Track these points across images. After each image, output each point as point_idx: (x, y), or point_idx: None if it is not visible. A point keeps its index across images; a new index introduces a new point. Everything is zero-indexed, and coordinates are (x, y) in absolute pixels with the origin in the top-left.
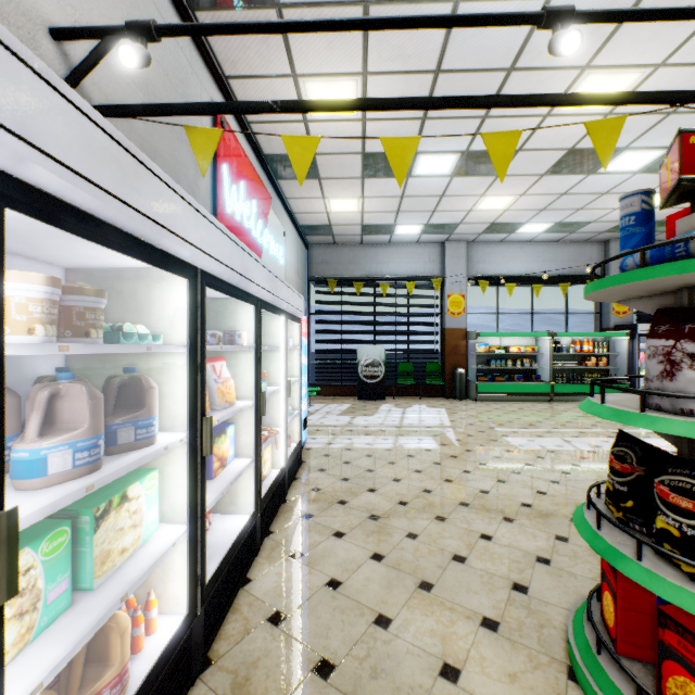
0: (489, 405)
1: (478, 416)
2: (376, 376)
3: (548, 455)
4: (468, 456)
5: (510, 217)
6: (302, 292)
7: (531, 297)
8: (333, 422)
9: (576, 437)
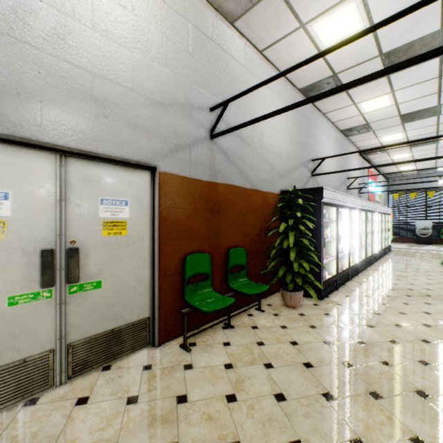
0: None
1: None
2: (426, 234)
3: None
4: None
5: None
6: (385, 199)
7: None
8: (401, 247)
9: None
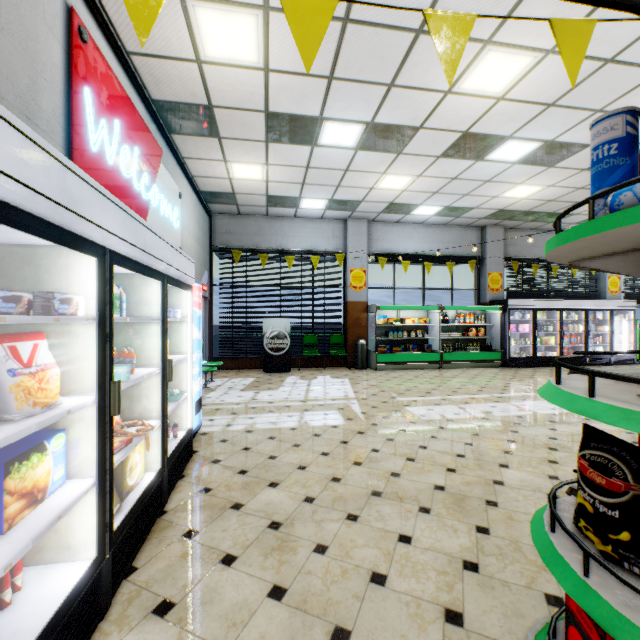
0: (388, 374)
1: (379, 386)
2: (281, 348)
3: (449, 425)
4: (375, 431)
5: (407, 198)
6: (204, 262)
7: (423, 274)
8: (236, 399)
9: (468, 403)
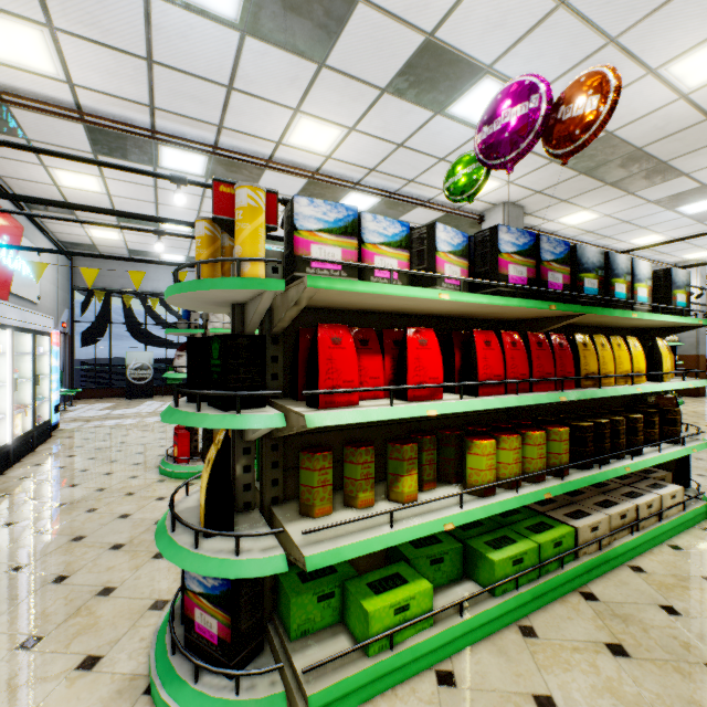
0: None
1: None
2: (145, 378)
3: None
4: None
5: None
6: (64, 301)
7: None
8: (92, 415)
9: None
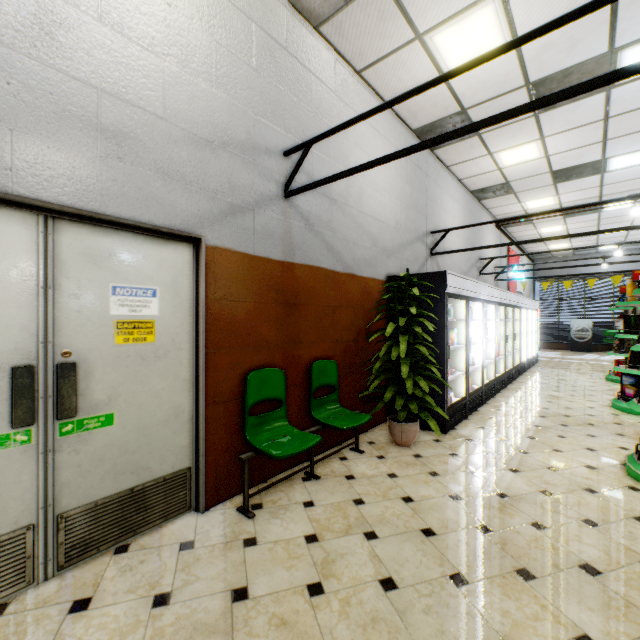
0: None
1: None
2: (584, 337)
3: None
4: None
5: None
6: (530, 289)
7: None
8: (552, 356)
9: None
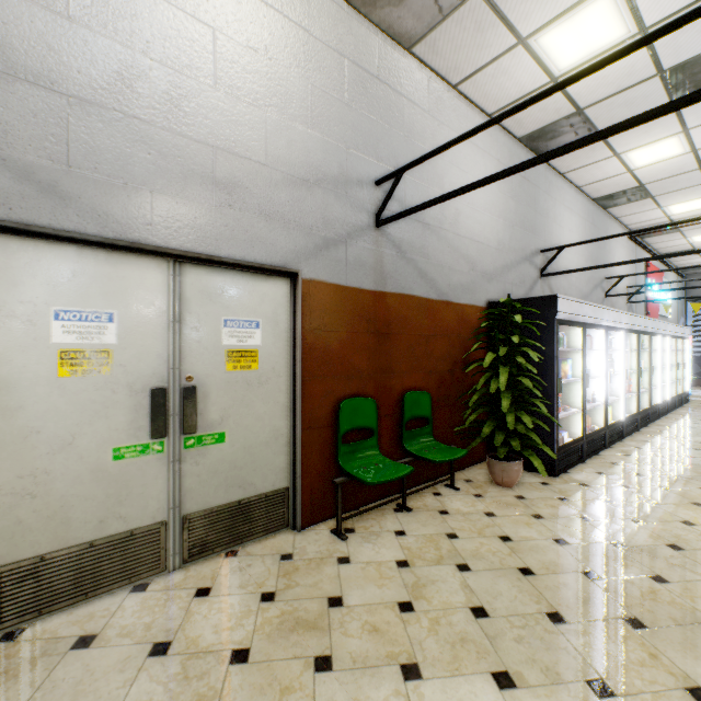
0: None
1: None
2: None
3: None
4: None
5: None
6: (679, 312)
7: None
8: None
9: None
